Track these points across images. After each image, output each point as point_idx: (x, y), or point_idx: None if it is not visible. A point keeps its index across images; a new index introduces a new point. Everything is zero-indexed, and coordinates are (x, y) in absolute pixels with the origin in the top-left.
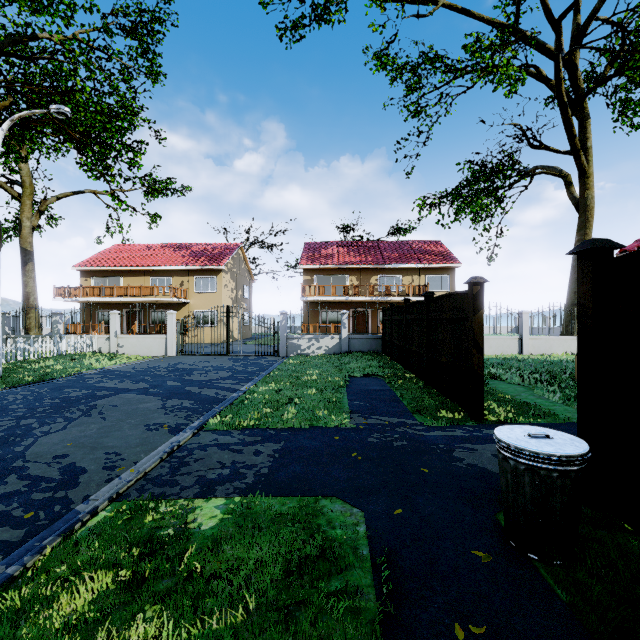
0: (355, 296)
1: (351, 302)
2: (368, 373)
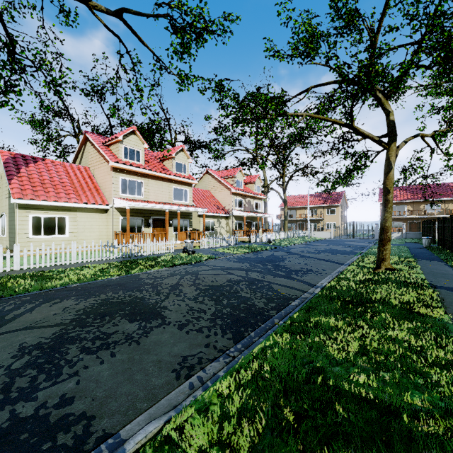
0: (410, 215)
1: (408, 218)
2: (412, 242)
